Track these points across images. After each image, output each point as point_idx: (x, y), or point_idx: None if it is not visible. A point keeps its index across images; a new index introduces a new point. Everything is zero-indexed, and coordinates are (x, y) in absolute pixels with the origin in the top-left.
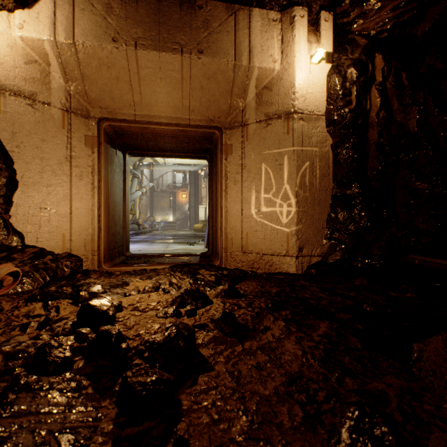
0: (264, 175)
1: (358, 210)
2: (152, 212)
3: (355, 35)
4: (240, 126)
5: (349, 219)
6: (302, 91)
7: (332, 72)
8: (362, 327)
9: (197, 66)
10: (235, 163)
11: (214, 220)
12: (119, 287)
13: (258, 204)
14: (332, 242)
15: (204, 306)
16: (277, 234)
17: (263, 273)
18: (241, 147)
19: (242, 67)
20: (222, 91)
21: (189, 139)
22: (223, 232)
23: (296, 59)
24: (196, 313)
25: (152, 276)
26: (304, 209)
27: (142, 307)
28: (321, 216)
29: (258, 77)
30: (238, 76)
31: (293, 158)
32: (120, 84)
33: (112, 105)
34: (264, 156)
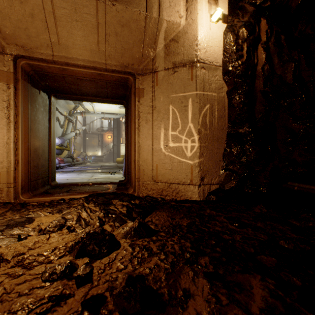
0: (171, 115)
1: (249, 146)
2: (85, 149)
3: (244, 3)
4: (151, 73)
5: (241, 153)
6: (204, 44)
7: (227, 30)
8: (301, 282)
9: (111, 12)
10: (147, 104)
11: (129, 154)
12: (17, 226)
13: (166, 140)
14: (228, 172)
15: (109, 253)
16: (183, 166)
17: (171, 199)
18: (151, 90)
19: (153, 18)
20: (135, 40)
21: (107, 84)
22: (136, 165)
23: (199, 15)
24: (91, 277)
25: (63, 209)
26: (205, 145)
27: (28, 261)
28: (219, 150)
29: (166, 30)
30: (149, 27)
31: (196, 100)
32: (35, 22)
33: (29, 43)
34: (171, 99)
